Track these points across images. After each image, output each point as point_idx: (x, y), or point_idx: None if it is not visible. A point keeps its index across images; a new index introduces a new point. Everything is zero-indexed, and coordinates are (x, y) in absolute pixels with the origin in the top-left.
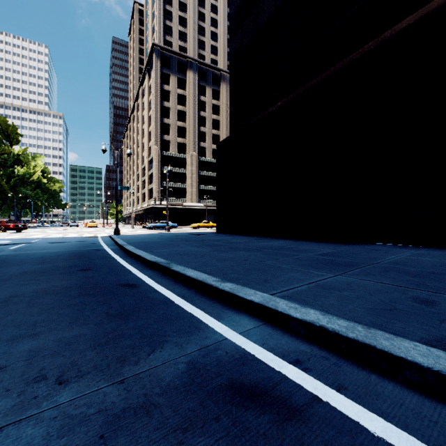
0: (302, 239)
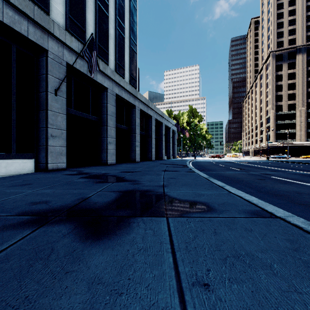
0: None
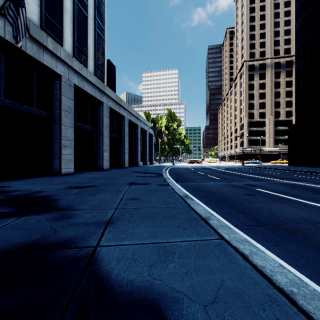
0: None
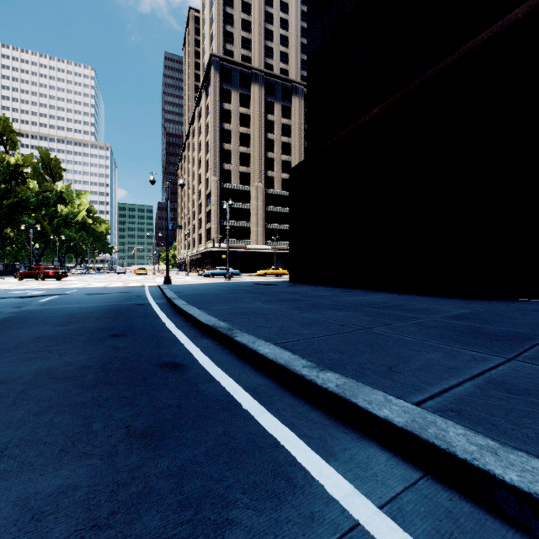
0: (408, 292)
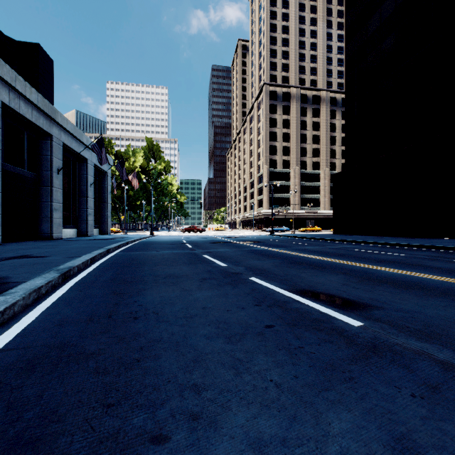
0: (398, 236)
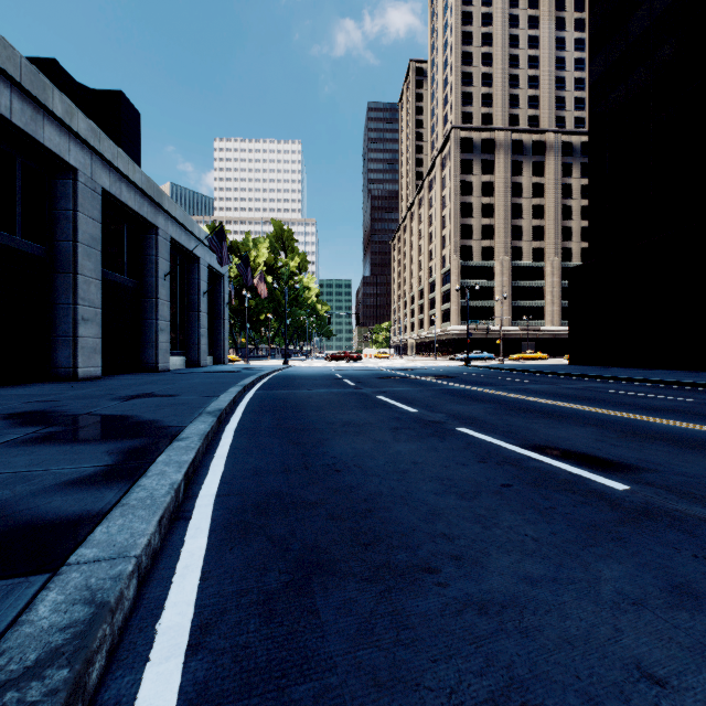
0: (683, 370)
